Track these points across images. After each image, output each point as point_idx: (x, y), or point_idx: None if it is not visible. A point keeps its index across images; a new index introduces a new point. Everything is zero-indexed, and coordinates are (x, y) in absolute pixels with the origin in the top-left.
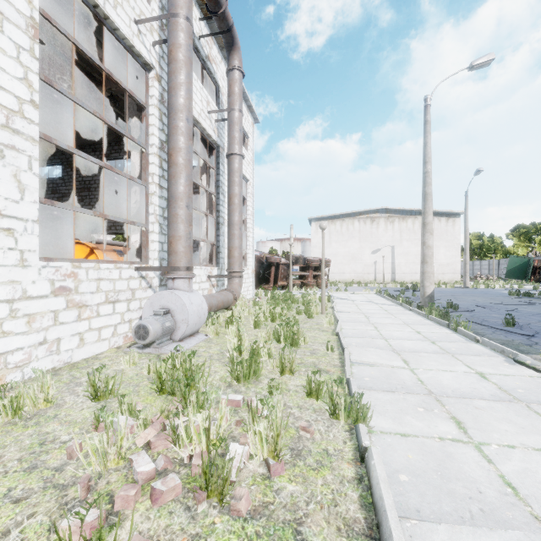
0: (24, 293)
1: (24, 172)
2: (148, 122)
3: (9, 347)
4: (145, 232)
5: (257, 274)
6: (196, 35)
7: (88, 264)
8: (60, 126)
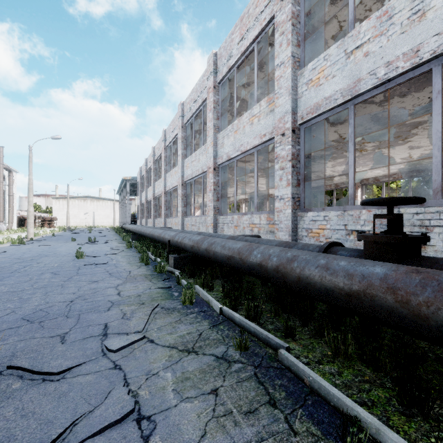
0: None
1: None
2: None
3: None
4: None
5: (18, 223)
6: None
7: None
8: None
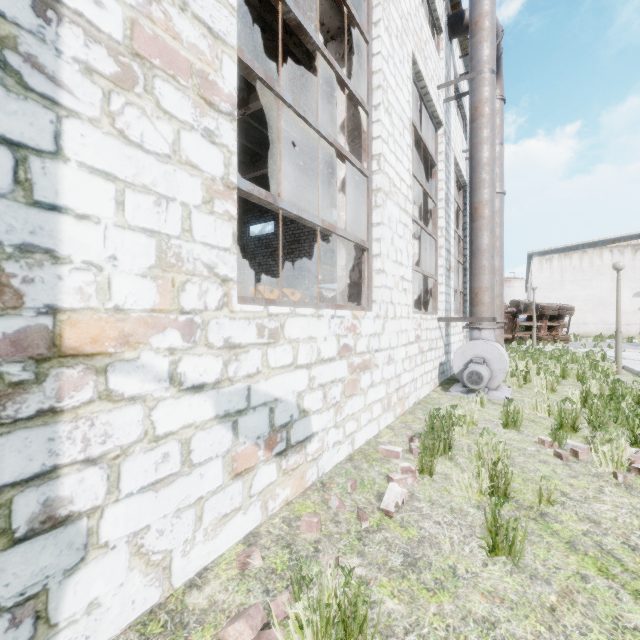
0: (408, 339)
1: (408, 243)
2: (437, 178)
3: (405, 380)
4: (435, 284)
5: None
6: (457, 75)
7: (423, 315)
8: (276, 185)
